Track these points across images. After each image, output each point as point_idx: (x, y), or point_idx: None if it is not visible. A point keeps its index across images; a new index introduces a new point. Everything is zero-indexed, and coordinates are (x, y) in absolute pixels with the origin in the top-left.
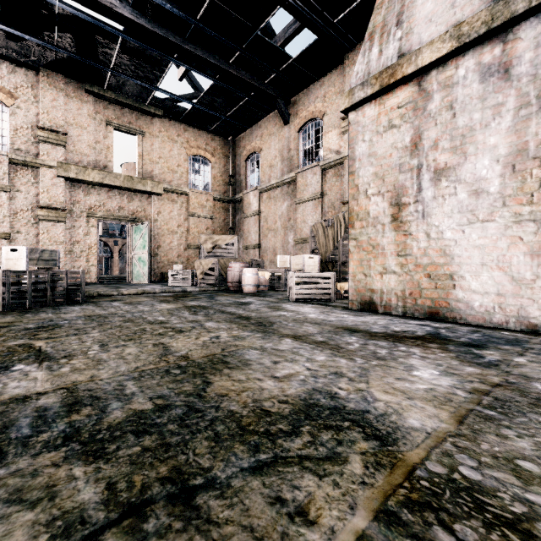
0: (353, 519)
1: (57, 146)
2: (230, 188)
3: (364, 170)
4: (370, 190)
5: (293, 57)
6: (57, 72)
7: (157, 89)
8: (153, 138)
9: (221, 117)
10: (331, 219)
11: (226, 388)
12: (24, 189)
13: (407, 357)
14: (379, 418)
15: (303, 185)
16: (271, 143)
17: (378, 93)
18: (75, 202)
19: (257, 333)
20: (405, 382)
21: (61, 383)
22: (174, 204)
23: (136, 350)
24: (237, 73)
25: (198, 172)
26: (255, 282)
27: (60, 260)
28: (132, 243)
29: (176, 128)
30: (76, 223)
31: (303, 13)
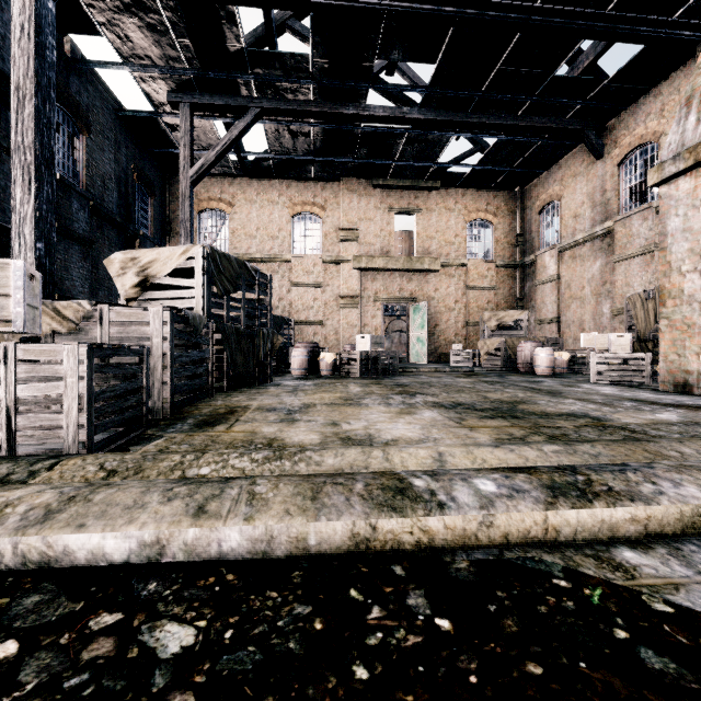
0: (572, 424)
1: (352, 242)
2: (517, 250)
3: (677, 246)
4: (684, 267)
5: (607, 79)
6: (352, 177)
7: (436, 164)
8: (430, 213)
9: (506, 169)
10: (652, 290)
11: (526, 407)
12: (330, 283)
13: (665, 411)
14: (605, 419)
15: (626, 236)
16: (576, 186)
17: (692, 167)
18: (365, 289)
19: (546, 396)
20: (641, 416)
21: (445, 400)
22: (451, 279)
23: (467, 395)
24: (528, 123)
25: (477, 239)
26: (550, 363)
27: (354, 342)
28: (410, 324)
29: (453, 195)
30: (365, 308)
31: (618, 33)
